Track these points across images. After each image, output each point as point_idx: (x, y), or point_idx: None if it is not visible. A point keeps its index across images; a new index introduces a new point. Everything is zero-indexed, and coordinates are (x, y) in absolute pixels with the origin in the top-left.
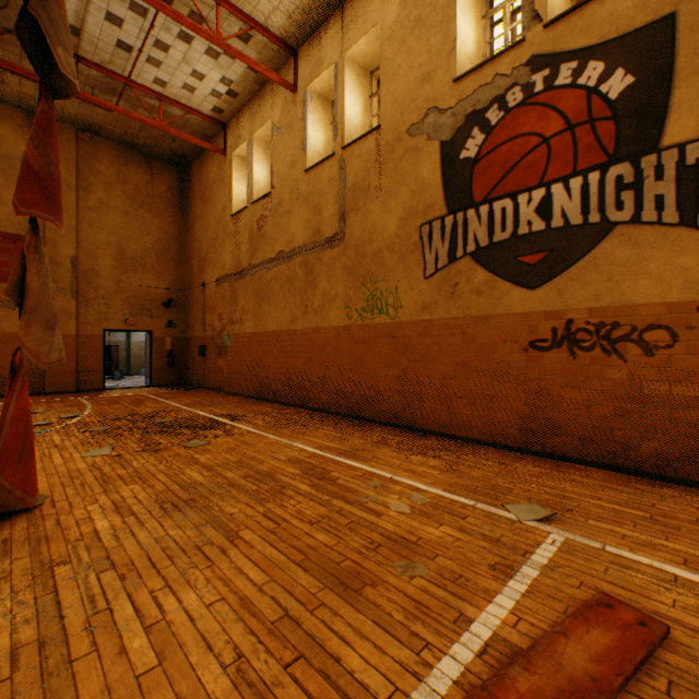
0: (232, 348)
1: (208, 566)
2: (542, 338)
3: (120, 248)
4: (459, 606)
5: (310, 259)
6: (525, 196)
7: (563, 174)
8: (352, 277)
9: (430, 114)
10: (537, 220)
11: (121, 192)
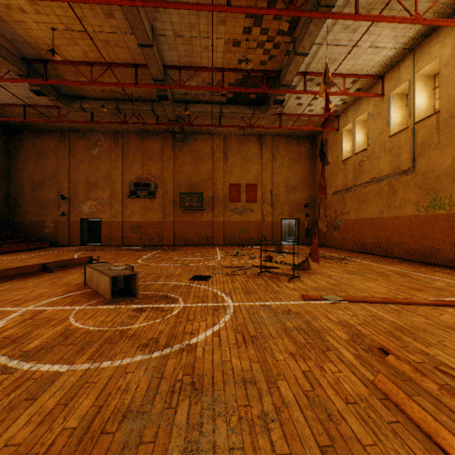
0: (342, 227)
1: (370, 282)
2: None
3: (286, 183)
4: (454, 296)
5: (392, 181)
6: None
7: None
8: (419, 190)
9: None
10: None
11: (287, 158)
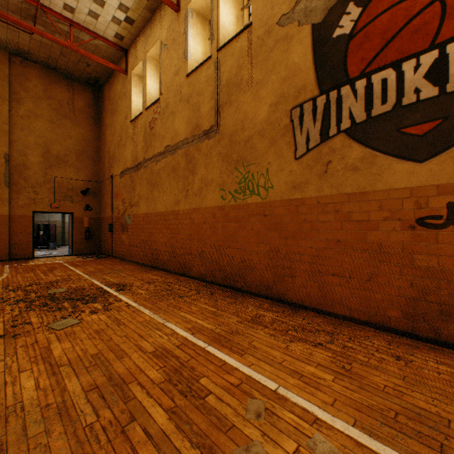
0: (131, 226)
1: None
2: (434, 214)
3: (46, 148)
4: None
5: (190, 150)
6: (412, 62)
7: None
8: (226, 163)
9: (301, 0)
10: (428, 85)
11: (47, 105)
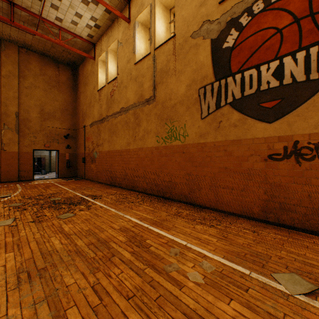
0: (98, 159)
1: None
2: (277, 152)
3: (42, 108)
4: None
5: (137, 111)
6: (265, 66)
7: (291, 50)
8: (159, 120)
9: (205, 24)
10: (274, 80)
11: (42, 80)
